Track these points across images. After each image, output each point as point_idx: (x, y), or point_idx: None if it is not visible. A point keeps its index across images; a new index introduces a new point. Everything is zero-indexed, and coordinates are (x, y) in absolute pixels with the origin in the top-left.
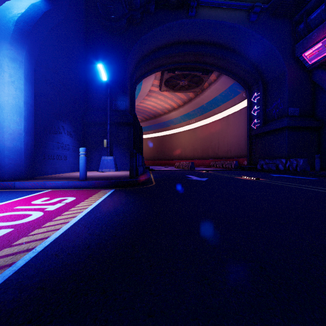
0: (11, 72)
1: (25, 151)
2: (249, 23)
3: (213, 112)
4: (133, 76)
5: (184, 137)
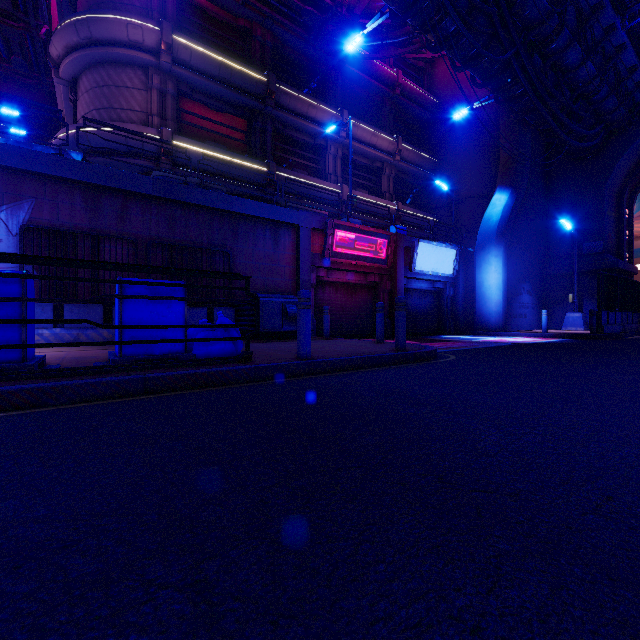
0: (495, 264)
1: (502, 313)
2: None
3: None
4: (623, 192)
5: None
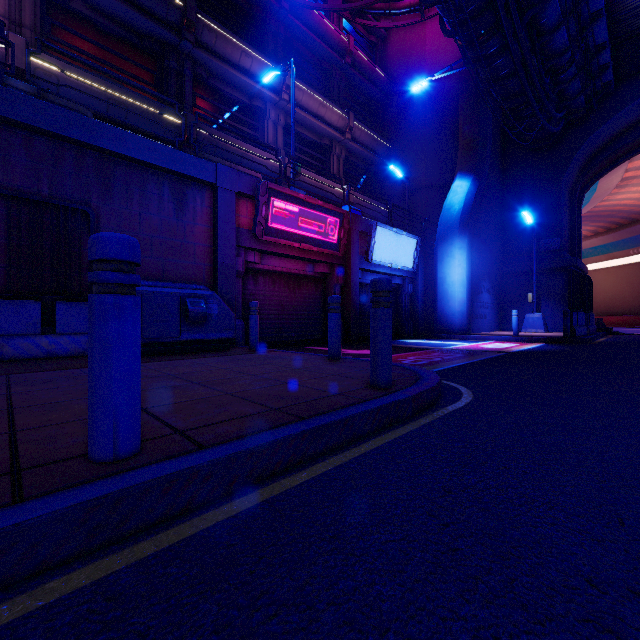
0: (459, 258)
1: (466, 313)
2: None
3: None
4: (575, 189)
5: None
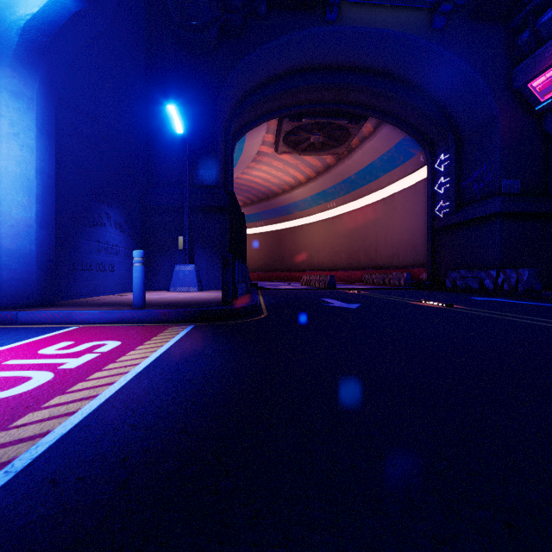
0: (13, 117)
1: (39, 256)
2: (432, 32)
3: (367, 189)
4: (229, 127)
5: (317, 232)
